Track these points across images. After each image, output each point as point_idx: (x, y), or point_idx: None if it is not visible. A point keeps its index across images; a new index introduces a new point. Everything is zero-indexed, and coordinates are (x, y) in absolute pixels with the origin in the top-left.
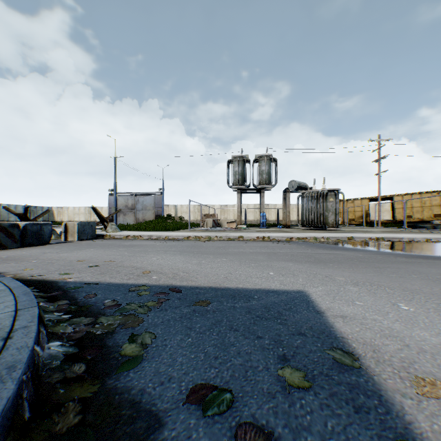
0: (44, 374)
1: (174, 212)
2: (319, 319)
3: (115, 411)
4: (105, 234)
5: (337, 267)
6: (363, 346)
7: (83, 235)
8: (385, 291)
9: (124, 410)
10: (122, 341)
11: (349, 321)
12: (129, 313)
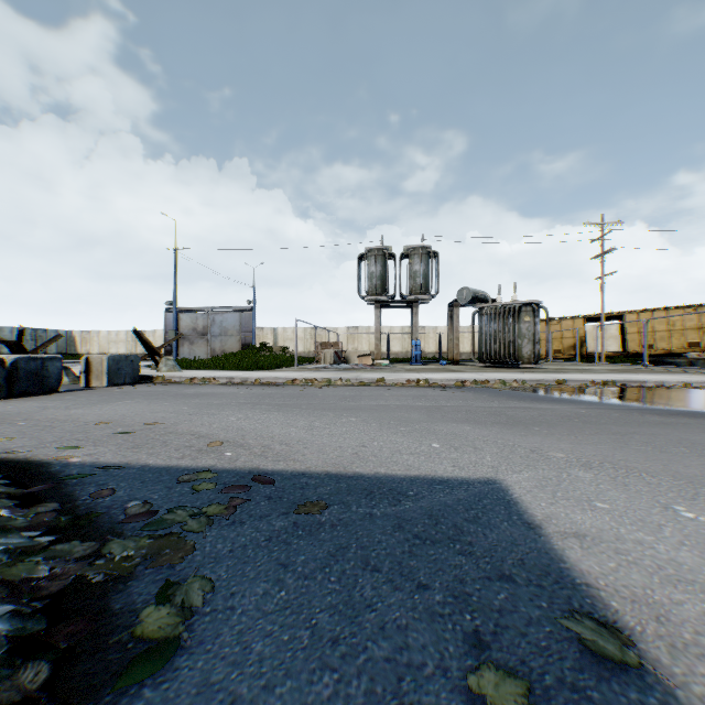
0: None
1: (273, 339)
2: (534, 541)
3: None
4: (154, 375)
5: (548, 433)
6: (633, 608)
7: (116, 377)
8: (642, 479)
9: None
10: (143, 599)
11: (591, 546)
12: (169, 531)
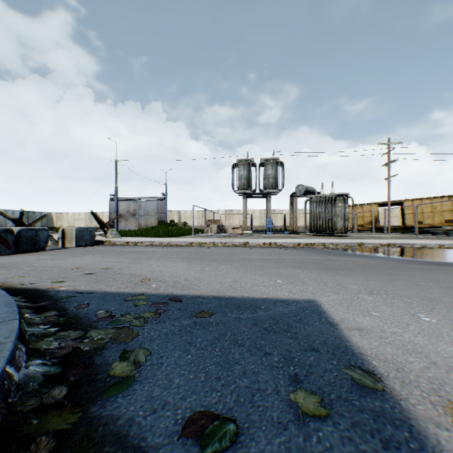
0: (16, 400)
1: (178, 218)
2: (333, 332)
3: (96, 447)
4: (104, 240)
5: (348, 275)
6: (384, 364)
7: (81, 241)
8: (402, 300)
9: (107, 446)
10: (112, 358)
11: (366, 334)
12: (123, 326)
